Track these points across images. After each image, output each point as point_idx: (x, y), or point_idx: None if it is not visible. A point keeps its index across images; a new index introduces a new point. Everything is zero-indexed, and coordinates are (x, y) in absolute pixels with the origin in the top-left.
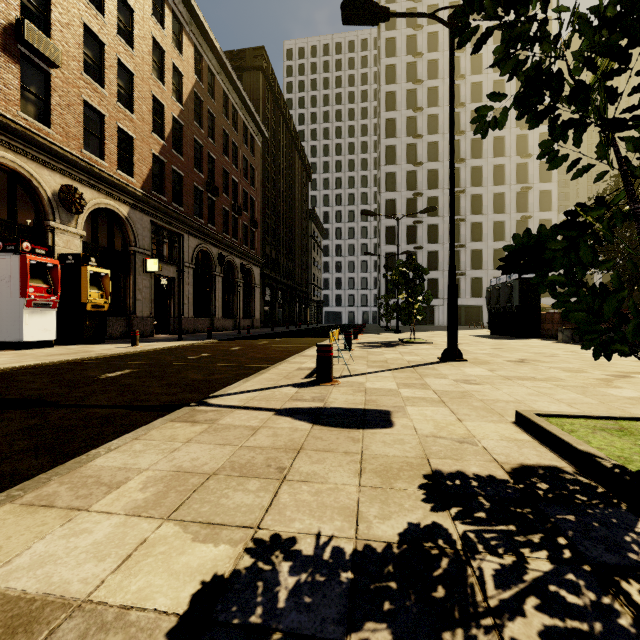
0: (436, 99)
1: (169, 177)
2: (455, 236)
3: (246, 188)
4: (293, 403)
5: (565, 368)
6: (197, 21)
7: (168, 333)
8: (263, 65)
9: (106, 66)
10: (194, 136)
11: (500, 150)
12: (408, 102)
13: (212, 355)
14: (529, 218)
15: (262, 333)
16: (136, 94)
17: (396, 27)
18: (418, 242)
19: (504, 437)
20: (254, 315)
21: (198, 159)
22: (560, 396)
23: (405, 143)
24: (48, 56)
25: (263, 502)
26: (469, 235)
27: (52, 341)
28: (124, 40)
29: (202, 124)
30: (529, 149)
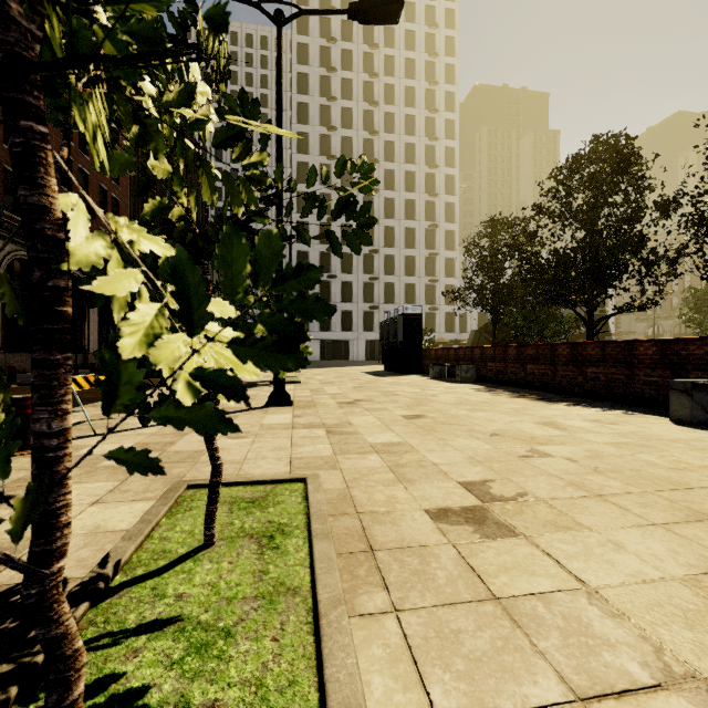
0: (351, 121)
1: None
2: (369, 267)
3: (105, 184)
4: None
5: (379, 409)
6: None
7: None
8: None
9: None
10: None
11: (411, 185)
12: (322, 118)
13: None
14: (436, 255)
15: None
16: None
17: (309, 33)
18: (332, 271)
19: (99, 529)
20: None
21: None
22: (305, 448)
23: (319, 162)
24: None
25: None
26: (383, 268)
27: None
28: None
29: None
30: (436, 188)
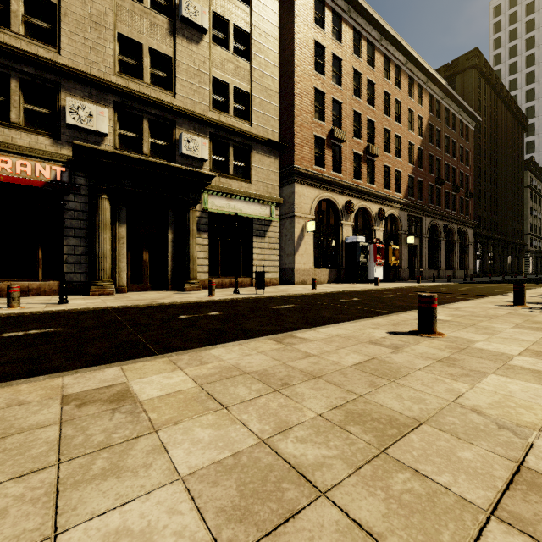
0: None
1: (415, 185)
2: None
3: (461, 169)
4: (541, 297)
5: None
6: (431, 78)
7: (413, 279)
8: (476, 63)
9: (391, 142)
10: (428, 152)
11: None
12: None
13: (473, 288)
14: None
15: (483, 280)
16: (401, 147)
17: None
18: None
19: None
20: (468, 267)
21: (430, 165)
22: None
23: None
24: (375, 154)
25: (541, 301)
26: None
27: (380, 280)
28: (395, 120)
29: (432, 141)
30: None
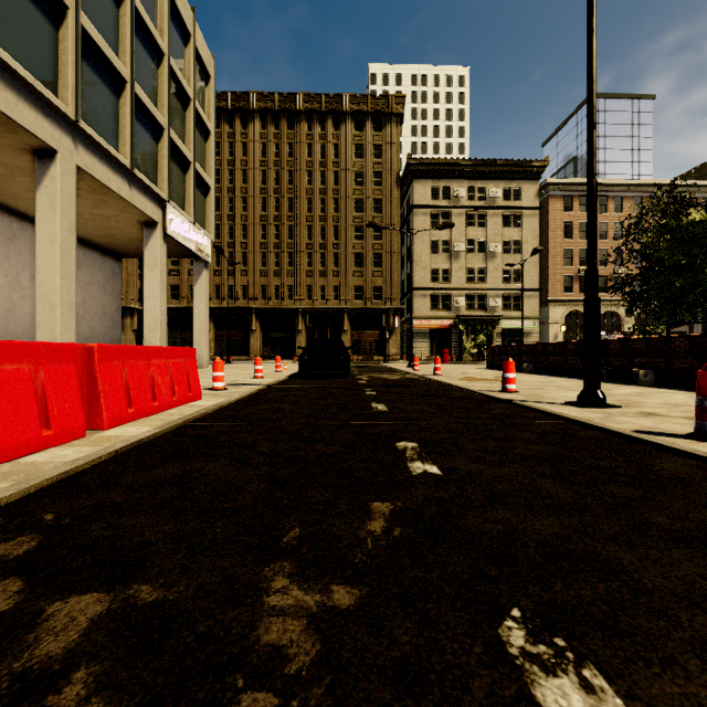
0: None
1: None
2: None
3: None
4: None
5: None
6: (703, 186)
7: None
8: None
9: None
10: None
11: None
12: None
13: None
14: None
15: None
16: None
17: None
18: None
19: None
20: None
21: None
22: None
23: None
24: (621, 273)
25: None
26: None
27: None
28: None
29: None
30: None
